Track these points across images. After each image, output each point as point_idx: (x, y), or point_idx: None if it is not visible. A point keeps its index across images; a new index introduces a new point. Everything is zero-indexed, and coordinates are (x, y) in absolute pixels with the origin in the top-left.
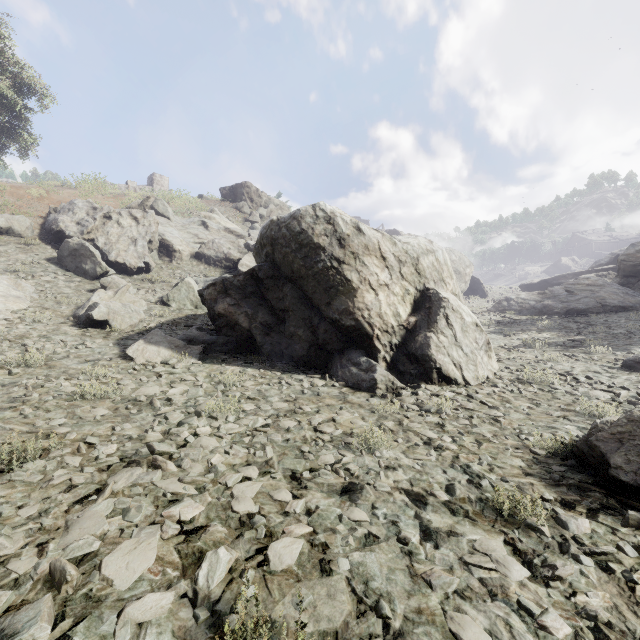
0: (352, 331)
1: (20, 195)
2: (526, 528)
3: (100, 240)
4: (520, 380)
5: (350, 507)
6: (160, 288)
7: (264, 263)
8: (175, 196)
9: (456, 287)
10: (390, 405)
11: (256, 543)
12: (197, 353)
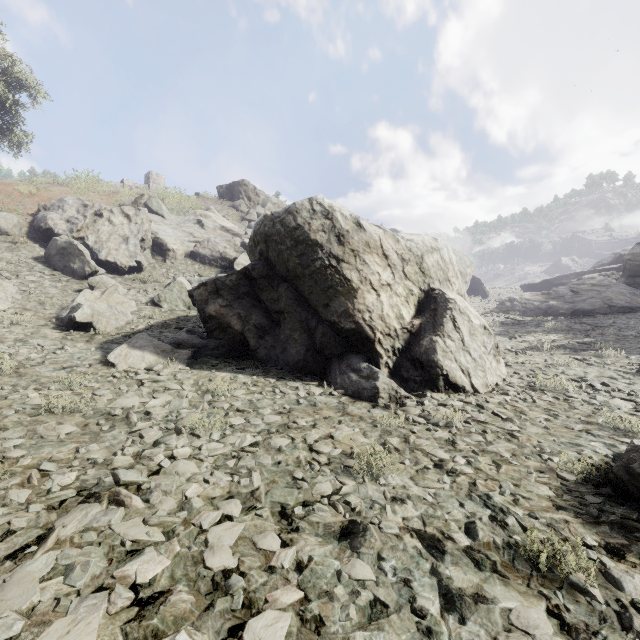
0: (352, 335)
1: (9, 192)
2: (571, 588)
3: (90, 238)
4: (532, 387)
5: (351, 558)
6: (152, 288)
7: (258, 261)
8: (170, 194)
9: (462, 287)
10: (394, 418)
11: (230, 618)
12: (185, 358)
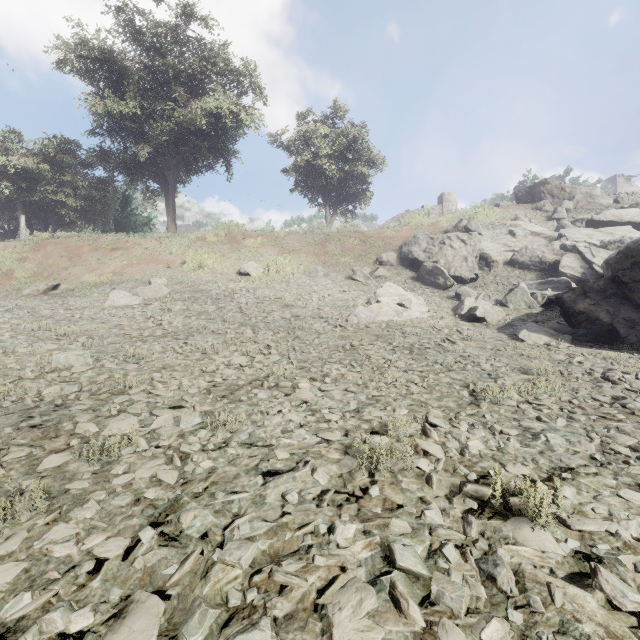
0: None
1: (382, 238)
2: None
3: (441, 261)
4: None
5: None
6: (490, 293)
7: (629, 270)
8: (478, 212)
9: None
10: None
11: None
12: (568, 339)
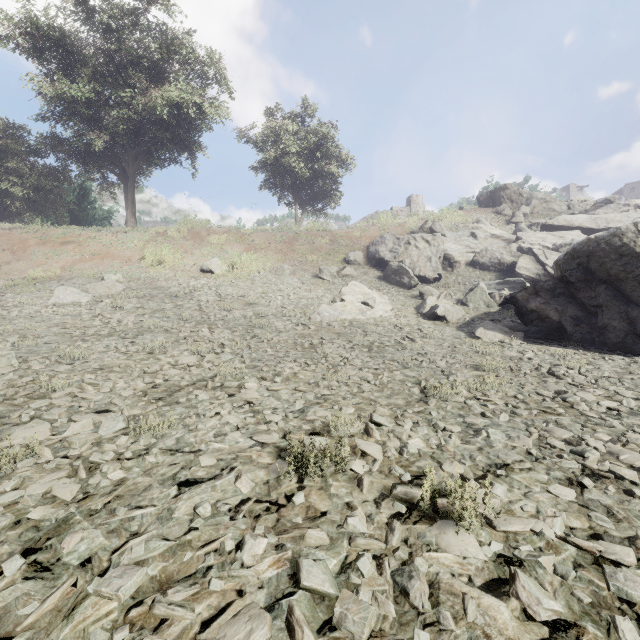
0: None
1: (350, 237)
2: None
3: (406, 261)
4: None
5: None
6: (452, 293)
7: (575, 270)
8: (443, 215)
9: None
10: None
11: None
12: (521, 337)
